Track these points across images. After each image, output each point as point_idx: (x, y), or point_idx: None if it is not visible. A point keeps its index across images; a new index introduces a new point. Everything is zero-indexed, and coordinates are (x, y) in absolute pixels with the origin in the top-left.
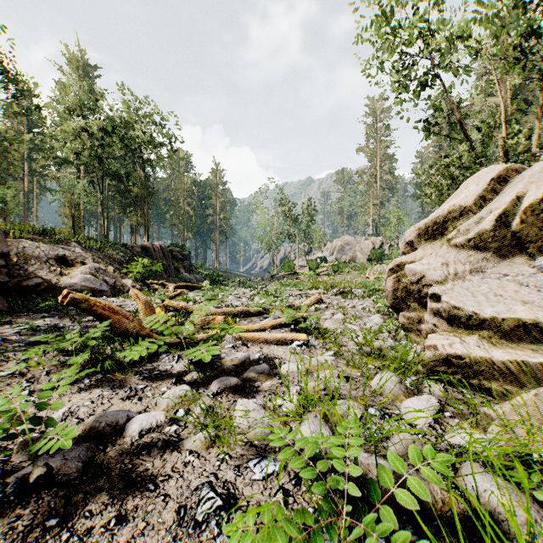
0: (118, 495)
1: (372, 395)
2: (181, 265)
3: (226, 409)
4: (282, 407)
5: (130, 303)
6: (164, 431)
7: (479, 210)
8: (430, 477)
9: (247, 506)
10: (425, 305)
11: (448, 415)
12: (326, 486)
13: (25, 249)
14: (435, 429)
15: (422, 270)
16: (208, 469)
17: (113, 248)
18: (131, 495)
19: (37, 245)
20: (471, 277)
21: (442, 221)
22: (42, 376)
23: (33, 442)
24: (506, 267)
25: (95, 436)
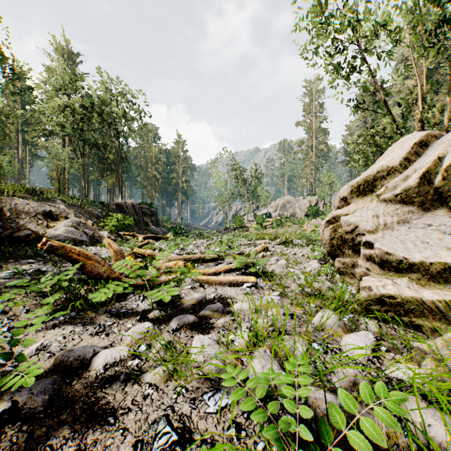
0: (79, 429)
1: (314, 331)
2: (150, 219)
3: (184, 344)
4: (234, 342)
5: (105, 251)
6: (126, 365)
7: (404, 170)
8: (383, 417)
9: (201, 440)
10: (358, 252)
11: (384, 349)
12: (279, 427)
13: (17, 206)
14: (373, 363)
15: (356, 221)
16: (165, 402)
17: (92, 205)
18: (91, 428)
19: (27, 202)
20: (398, 227)
21: (372, 179)
22: (23, 314)
23: (2, 377)
24: (430, 218)
25: (63, 370)
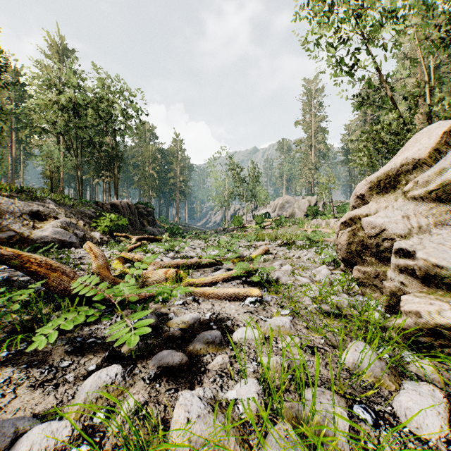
0: None
1: (347, 377)
2: (146, 219)
3: (162, 406)
4: (237, 404)
5: None
6: None
7: (434, 163)
8: None
9: None
10: (383, 260)
11: None
12: None
13: (1, 205)
14: None
15: (382, 223)
16: None
17: (85, 205)
18: None
19: (13, 202)
20: (436, 231)
21: (394, 174)
22: None
23: None
24: None
25: None
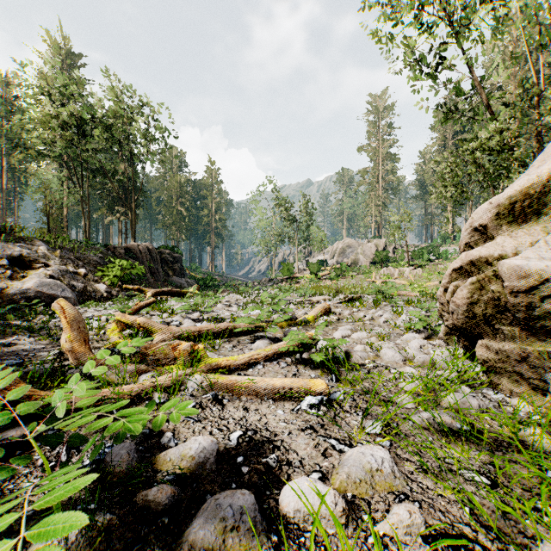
0: None
1: None
2: (172, 268)
3: None
4: None
5: (90, 314)
6: None
7: None
8: None
9: None
10: (537, 332)
11: None
12: None
13: None
14: None
15: (541, 268)
16: None
17: (91, 248)
18: None
19: None
20: None
21: (538, 191)
22: None
23: None
24: None
25: None
